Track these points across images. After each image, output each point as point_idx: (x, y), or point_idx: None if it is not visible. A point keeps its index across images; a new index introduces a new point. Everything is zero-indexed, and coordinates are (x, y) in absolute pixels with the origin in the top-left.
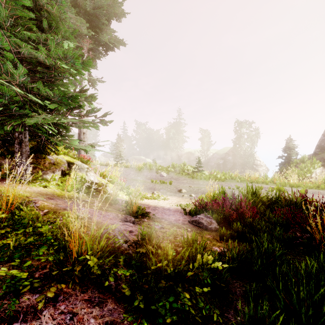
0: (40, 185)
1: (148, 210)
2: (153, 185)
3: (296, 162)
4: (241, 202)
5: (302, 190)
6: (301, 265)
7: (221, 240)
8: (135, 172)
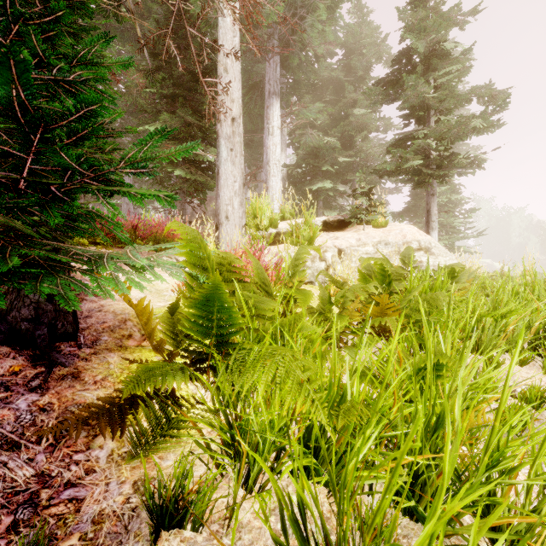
0: None
1: None
2: None
3: None
4: None
5: None
6: None
7: None
8: None
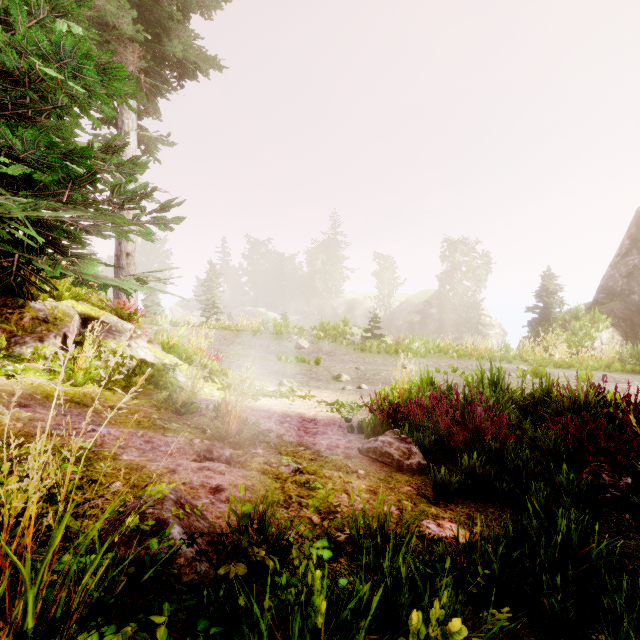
0: None
1: (266, 426)
2: (281, 366)
3: (563, 318)
4: (472, 404)
5: (583, 374)
6: (638, 564)
7: (438, 498)
8: (245, 340)
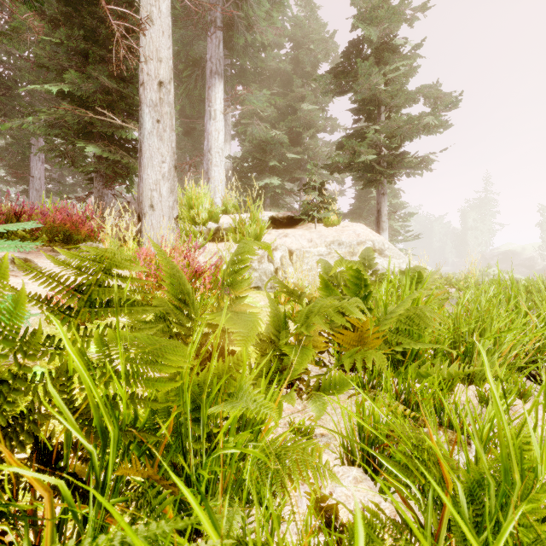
0: None
1: None
2: None
3: None
4: None
5: None
6: None
7: None
8: None
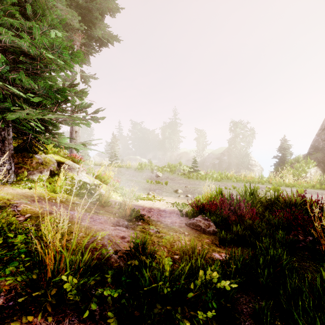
0: (25, 187)
1: (142, 213)
2: (149, 185)
3: (291, 162)
4: (240, 203)
5: (298, 190)
6: (307, 272)
7: (221, 245)
8: (130, 172)
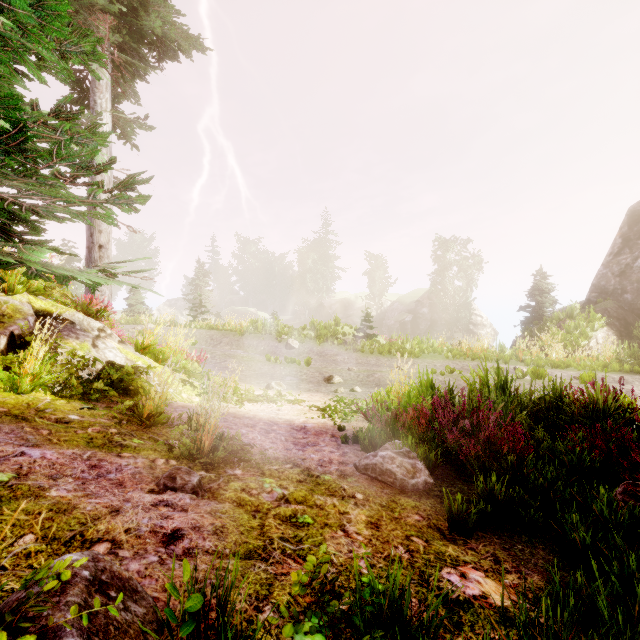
0: None
1: (249, 437)
2: (270, 368)
3: (557, 317)
4: (481, 411)
5: (585, 374)
6: None
7: (453, 532)
8: (233, 340)
